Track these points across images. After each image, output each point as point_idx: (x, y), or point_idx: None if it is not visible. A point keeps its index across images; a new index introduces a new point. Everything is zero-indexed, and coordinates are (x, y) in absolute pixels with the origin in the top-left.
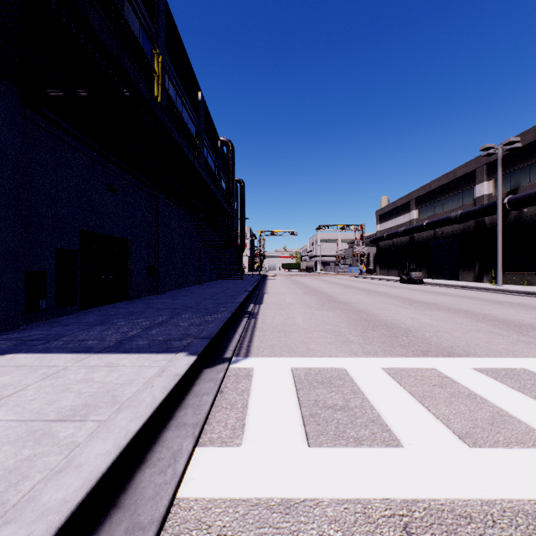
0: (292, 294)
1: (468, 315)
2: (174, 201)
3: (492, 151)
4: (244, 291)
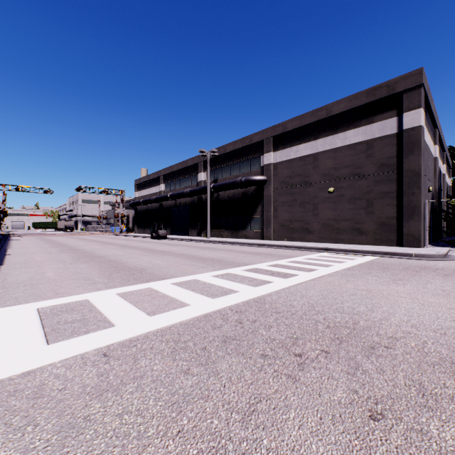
0: (45, 253)
1: (184, 256)
2: None
3: (205, 154)
4: None
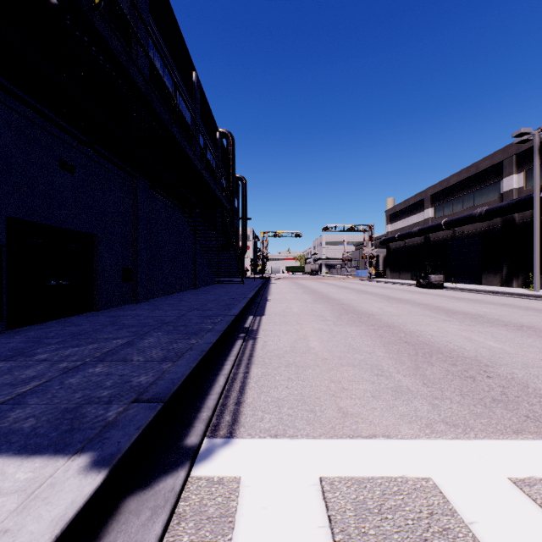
0: (300, 301)
1: (540, 333)
2: (160, 191)
3: (527, 137)
4: (242, 299)
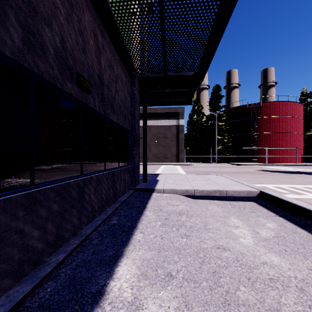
0: None
1: None
2: None
3: None
4: None
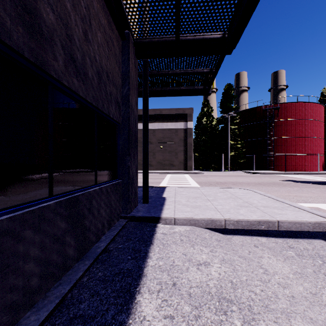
0: None
1: None
2: None
3: None
4: None
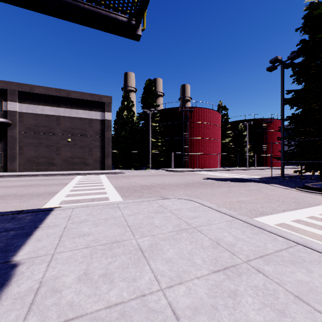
0: None
1: None
2: None
3: None
4: None
